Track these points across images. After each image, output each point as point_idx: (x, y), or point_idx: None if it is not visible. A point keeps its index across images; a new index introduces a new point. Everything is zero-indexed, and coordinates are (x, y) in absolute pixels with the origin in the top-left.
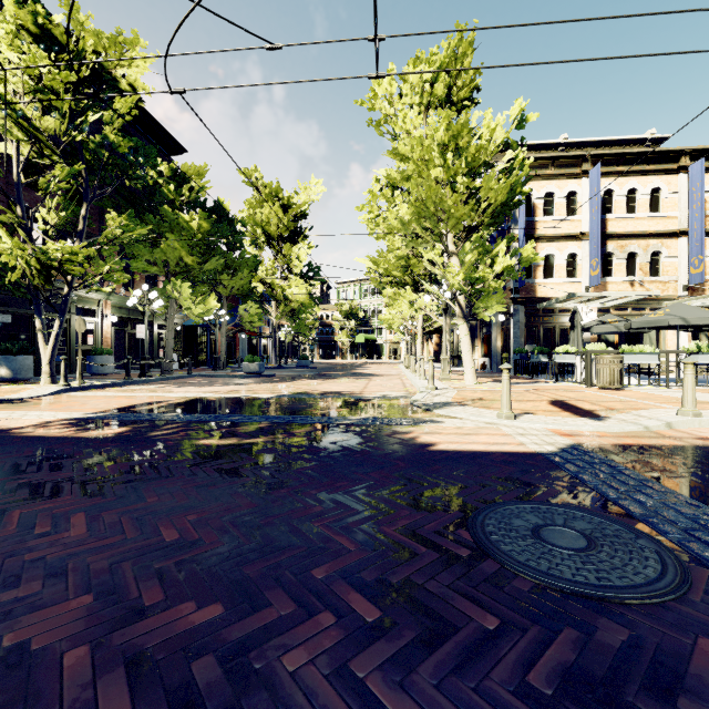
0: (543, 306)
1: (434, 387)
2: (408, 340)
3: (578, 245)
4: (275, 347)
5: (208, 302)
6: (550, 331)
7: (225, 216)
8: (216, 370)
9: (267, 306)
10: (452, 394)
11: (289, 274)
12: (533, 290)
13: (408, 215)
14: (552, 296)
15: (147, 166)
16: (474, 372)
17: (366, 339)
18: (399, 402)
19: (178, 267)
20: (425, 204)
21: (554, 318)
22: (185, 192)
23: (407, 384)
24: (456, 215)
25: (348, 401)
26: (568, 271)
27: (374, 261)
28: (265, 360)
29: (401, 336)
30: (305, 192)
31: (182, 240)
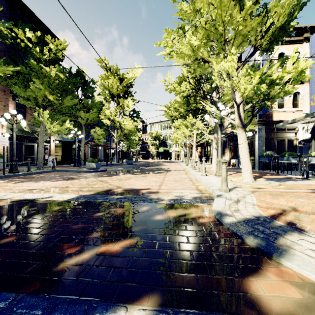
0: (278, 126)
1: (228, 189)
2: (184, 150)
3: (301, 86)
4: (116, 153)
5: (65, 125)
6: (268, 144)
7: (83, 78)
8: (75, 166)
9: (112, 132)
10: (253, 200)
11: (124, 115)
12: (270, 116)
13: (197, 40)
14: (283, 119)
15: (19, 34)
16: (251, 172)
17: (164, 150)
18: (200, 215)
19: (44, 102)
20: (215, 25)
21: (284, 134)
22: (46, 52)
23: (193, 179)
24: (244, 32)
25: (140, 211)
26: (293, 104)
27: (168, 108)
28: (113, 160)
29: (181, 148)
30: (131, 72)
31: (44, 84)
